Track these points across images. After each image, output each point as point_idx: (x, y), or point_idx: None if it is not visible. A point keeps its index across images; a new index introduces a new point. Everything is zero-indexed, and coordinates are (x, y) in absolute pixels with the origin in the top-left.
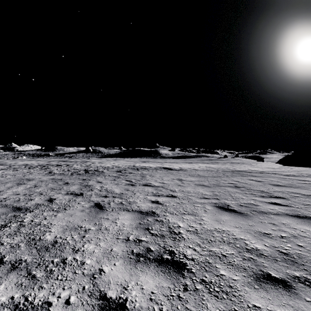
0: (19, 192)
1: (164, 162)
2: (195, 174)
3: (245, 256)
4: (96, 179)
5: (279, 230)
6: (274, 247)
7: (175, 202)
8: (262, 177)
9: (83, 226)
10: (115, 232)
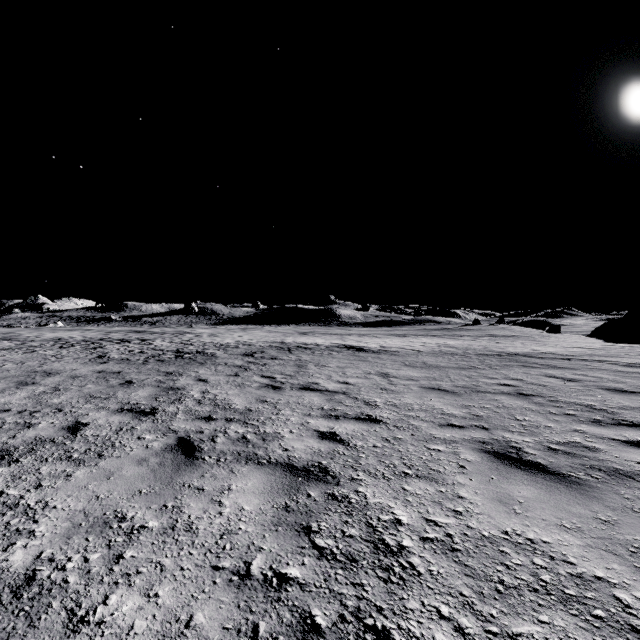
0: (12, 405)
1: (346, 333)
2: (417, 361)
3: None
4: (196, 372)
5: None
6: None
7: (378, 437)
8: (574, 370)
9: (130, 514)
10: (212, 541)
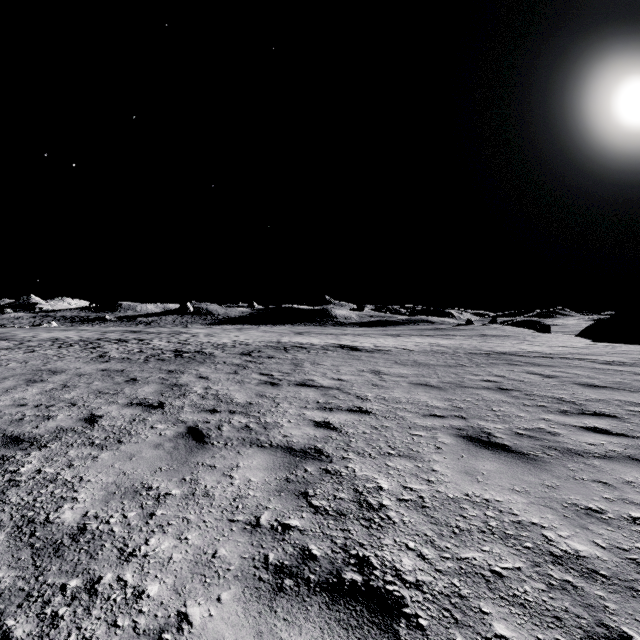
0: (27, 400)
1: (341, 333)
2: (408, 359)
3: (553, 578)
4: (197, 370)
5: (621, 499)
6: (621, 549)
7: (367, 425)
8: (554, 367)
9: (155, 485)
10: (227, 503)
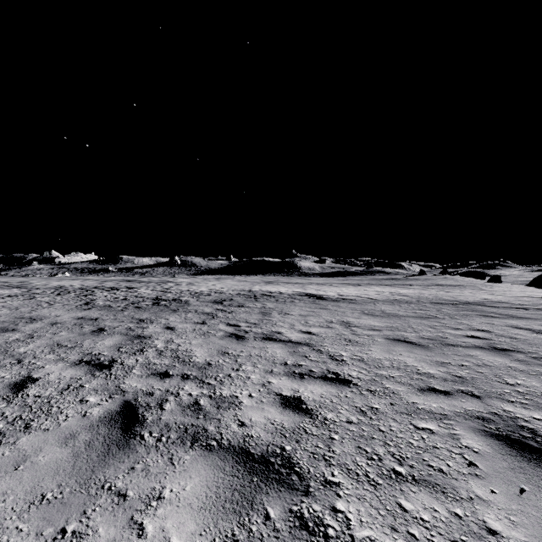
0: None
1: (306, 282)
2: (375, 309)
3: None
4: (166, 319)
5: None
6: None
7: (350, 406)
8: (538, 320)
9: None
10: None
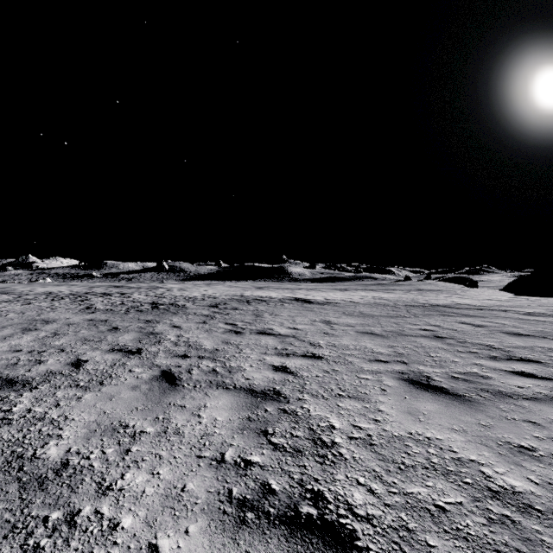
0: (22, 347)
1: (296, 288)
2: (355, 311)
3: (492, 512)
4: (170, 320)
5: (550, 438)
6: None
7: (320, 369)
8: (483, 318)
9: (131, 423)
10: (195, 440)
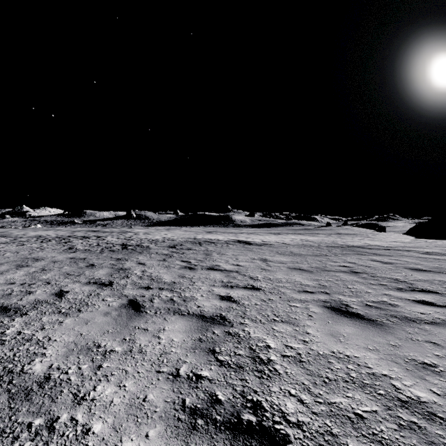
0: (15, 280)
1: (238, 232)
2: (286, 251)
3: (402, 419)
4: (137, 258)
5: None
6: None
7: (258, 298)
8: (390, 256)
9: (103, 344)
10: (155, 358)
